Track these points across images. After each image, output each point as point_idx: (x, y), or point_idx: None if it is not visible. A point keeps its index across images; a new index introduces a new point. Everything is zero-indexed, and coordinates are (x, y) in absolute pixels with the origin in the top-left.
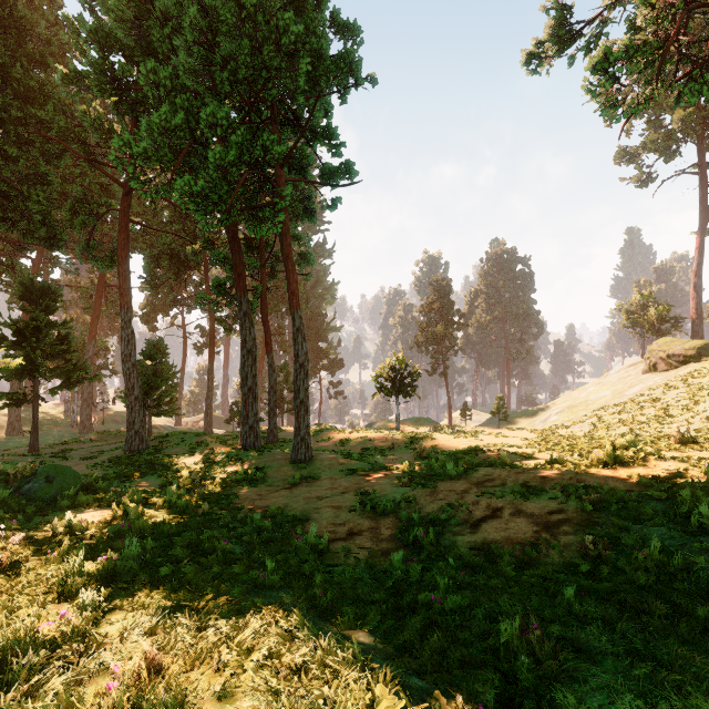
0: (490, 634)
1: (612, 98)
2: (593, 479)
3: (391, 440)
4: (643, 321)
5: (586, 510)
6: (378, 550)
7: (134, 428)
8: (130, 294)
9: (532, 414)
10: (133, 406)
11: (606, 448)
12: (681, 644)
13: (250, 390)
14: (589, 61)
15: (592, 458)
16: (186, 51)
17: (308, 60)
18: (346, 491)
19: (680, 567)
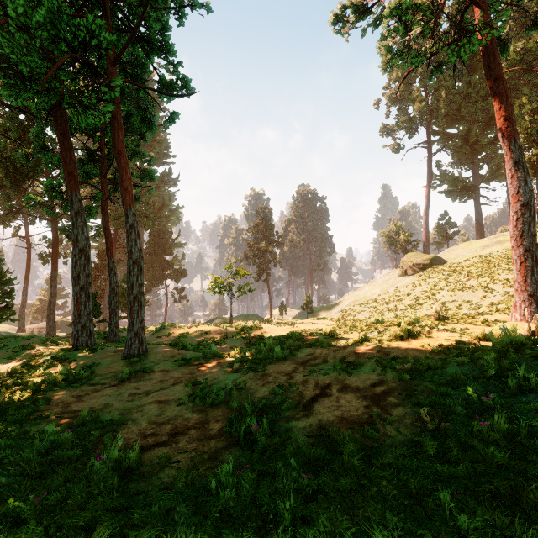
0: None
1: (398, 50)
2: (395, 350)
3: (225, 331)
4: (396, 243)
5: (404, 379)
6: (204, 452)
7: None
8: None
9: (329, 308)
10: None
11: (401, 324)
12: None
13: (83, 289)
14: (388, 6)
15: (390, 333)
16: None
17: None
18: (177, 382)
19: (526, 435)
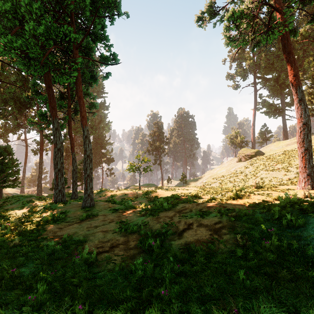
0: None
1: (233, 38)
2: (229, 205)
3: (136, 194)
4: (235, 142)
5: (231, 220)
6: (127, 255)
7: None
8: None
9: (196, 180)
10: None
11: (233, 191)
12: (307, 298)
13: (59, 170)
14: (226, 16)
15: (227, 196)
16: None
17: None
18: (111, 221)
19: (287, 248)
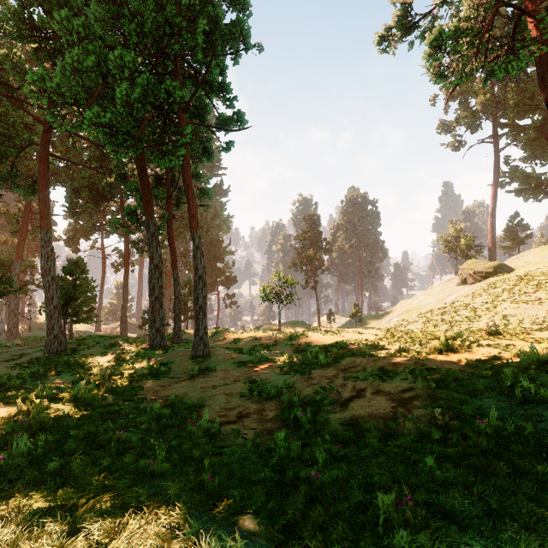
0: (365, 505)
1: (442, 71)
2: (432, 363)
3: (274, 338)
4: (456, 248)
5: (431, 387)
6: (263, 429)
7: (53, 333)
8: (49, 217)
9: (379, 317)
10: (52, 313)
11: (441, 338)
12: (527, 501)
13: (157, 299)
14: (428, 38)
15: (430, 346)
16: (97, 3)
17: (205, 21)
18: (237, 380)
19: (514, 432)
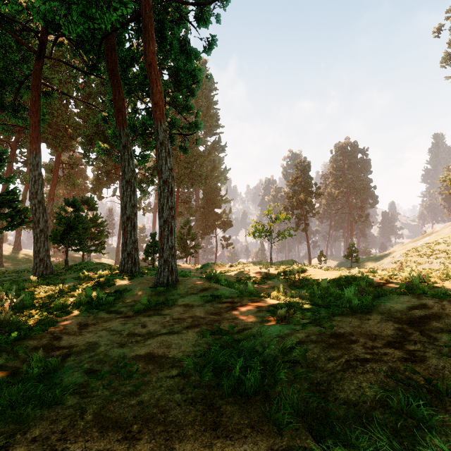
0: None
1: None
2: None
3: (265, 271)
4: None
5: None
6: None
7: (39, 256)
8: (39, 142)
9: (375, 259)
10: (38, 237)
11: None
12: None
13: (129, 219)
14: None
15: None
16: None
17: None
18: (193, 325)
19: None
